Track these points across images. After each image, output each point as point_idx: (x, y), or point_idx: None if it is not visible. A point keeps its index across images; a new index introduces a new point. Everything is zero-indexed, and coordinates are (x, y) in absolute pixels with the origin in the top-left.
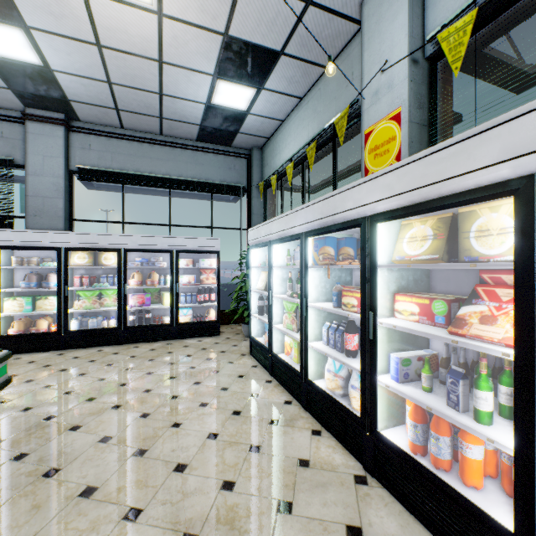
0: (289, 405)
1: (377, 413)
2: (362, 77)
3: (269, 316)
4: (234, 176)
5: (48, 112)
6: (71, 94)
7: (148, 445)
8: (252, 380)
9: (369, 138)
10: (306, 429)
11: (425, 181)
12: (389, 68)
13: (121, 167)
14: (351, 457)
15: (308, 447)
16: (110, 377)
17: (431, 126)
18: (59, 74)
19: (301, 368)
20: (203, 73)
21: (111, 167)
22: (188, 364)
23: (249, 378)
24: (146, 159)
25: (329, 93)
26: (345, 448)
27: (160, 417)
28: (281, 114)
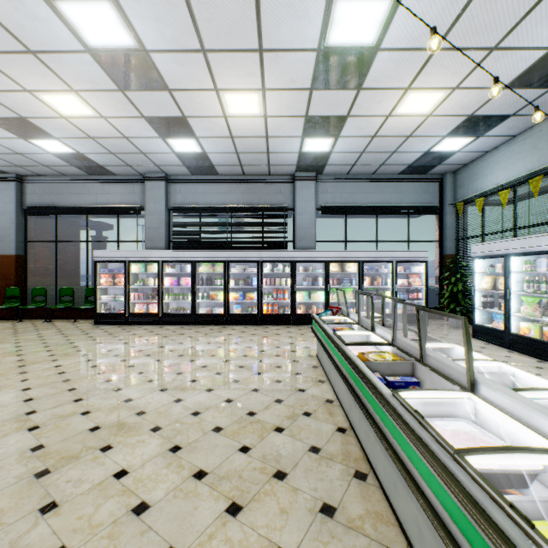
0: (542, 363)
1: None
2: None
3: (505, 307)
4: (427, 198)
5: (306, 173)
6: (331, 162)
7: None
8: (495, 350)
9: None
10: None
11: None
12: None
13: (345, 202)
14: None
15: None
16: None
17: None
18: (334, 154)
19: None
20: (436, 136)
21: (339, 203)
22: None
23: (491, 349)
24: (362, 194)
25: None
26: None
27: None
28: (489, 148)
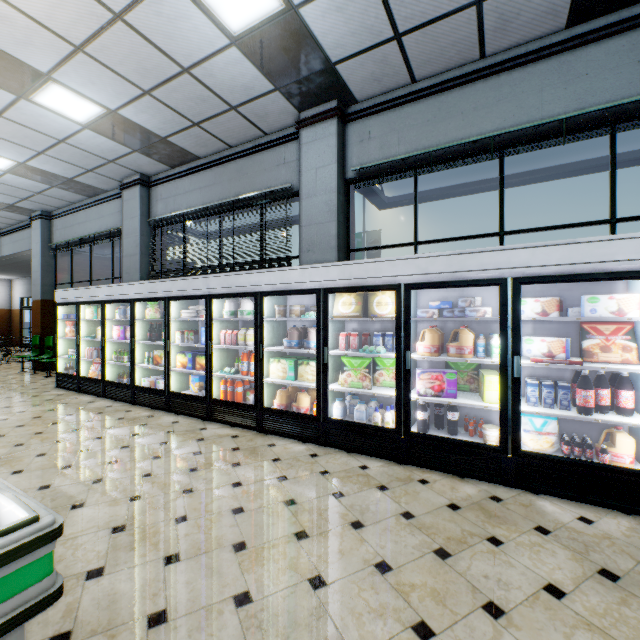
0: None
1: None
2: None
3: None
4: None
5: (320, 107)
6: (331, 47)
7: None
8: None
9: None
10: None
11: None
12: None
13: (411, 149)
14: None
15: None
16: (333, 581)
17: None
18: (306, 11)
19: None
20: None
21: (397, 154)
22: None
23: None
24: (454, 118)
25: None
26: None
27: None
28: None
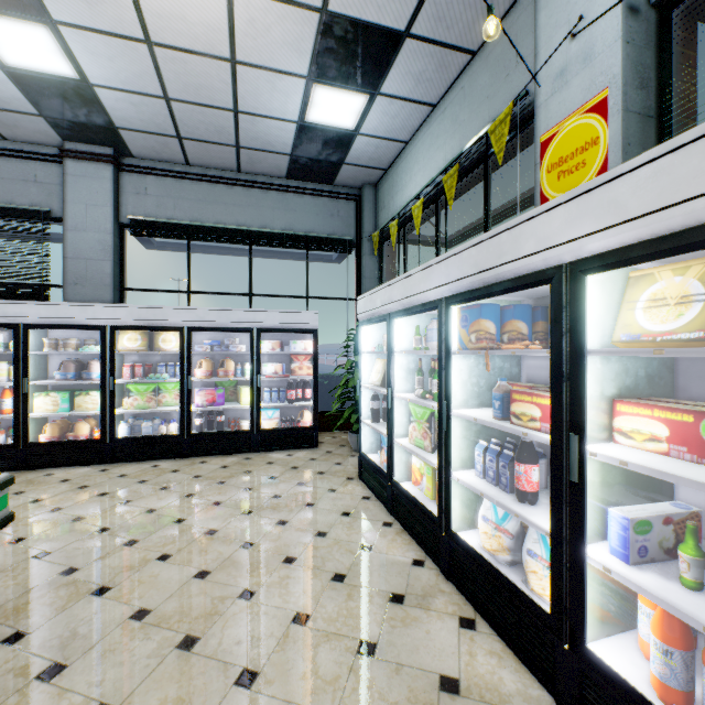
0: (420, 568)
1: (585, 615)
2: (535, 53)
3: (387, 425)
4: (337, 225)
5: (92, 146)
6: (119, 118)
7: (201, 629)
8: (363, 521)
9: (549, 147)
10: (449, 615)
11: (704, 184)
12: (586, 28)
13: (186, 217)
14: (531, 679)
15: (455, 652)
16: (162, 507)
17: (661, 116)
18: (101, 91)
19: (439, 510)
20: (292, 75)
21: (174, 217)
22: (270, 491)
23: (359, 517)
24: (220, 205)
25: (478, 91)
26: (519, 659)
27: (224, 579)
28: (405, 132)
